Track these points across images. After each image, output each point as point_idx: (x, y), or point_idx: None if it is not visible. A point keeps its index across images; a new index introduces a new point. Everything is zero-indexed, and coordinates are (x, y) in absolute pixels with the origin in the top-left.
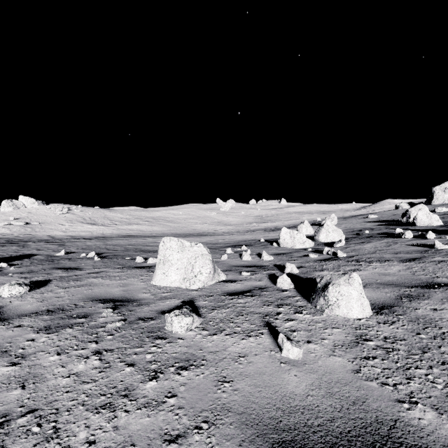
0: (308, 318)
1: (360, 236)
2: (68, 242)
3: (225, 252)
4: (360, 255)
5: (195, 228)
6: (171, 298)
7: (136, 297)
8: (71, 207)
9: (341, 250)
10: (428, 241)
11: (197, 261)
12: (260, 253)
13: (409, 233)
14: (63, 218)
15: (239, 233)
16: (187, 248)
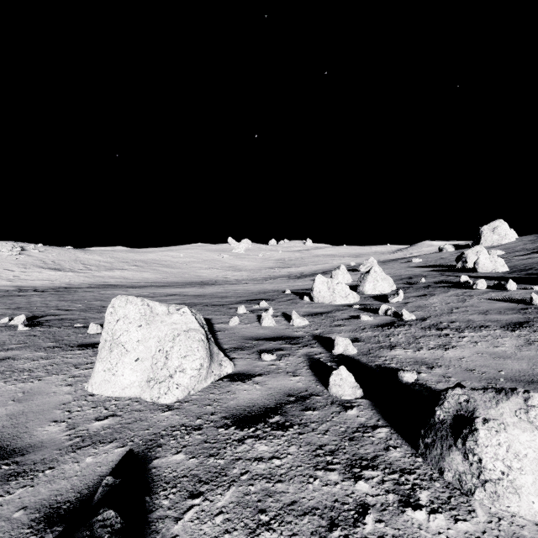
0: (448, 536)
1: (414, 286)
2: (3, 297)
3: (236, 311)
4: (435, 317)
5: (200, 275)
6: (105, 441)
7: (25, 438)
8: (26, 246)
9: (400, 307)
10: (512, 293)
11: (176, 345)
12: (288, 312)
13: (482, 282)
14: (12, 261)
15: (256, 281)
16: (159, 317)
